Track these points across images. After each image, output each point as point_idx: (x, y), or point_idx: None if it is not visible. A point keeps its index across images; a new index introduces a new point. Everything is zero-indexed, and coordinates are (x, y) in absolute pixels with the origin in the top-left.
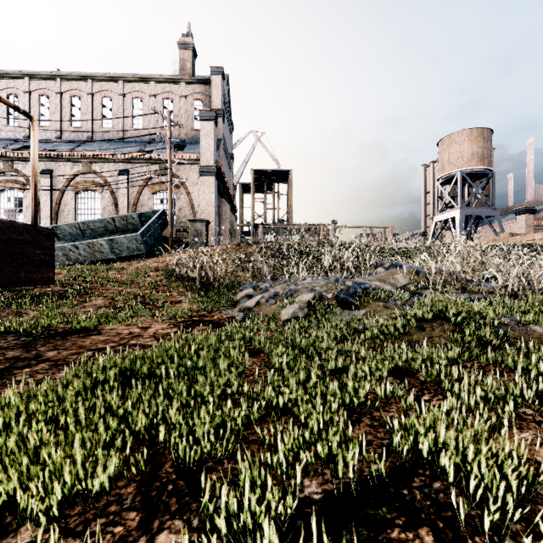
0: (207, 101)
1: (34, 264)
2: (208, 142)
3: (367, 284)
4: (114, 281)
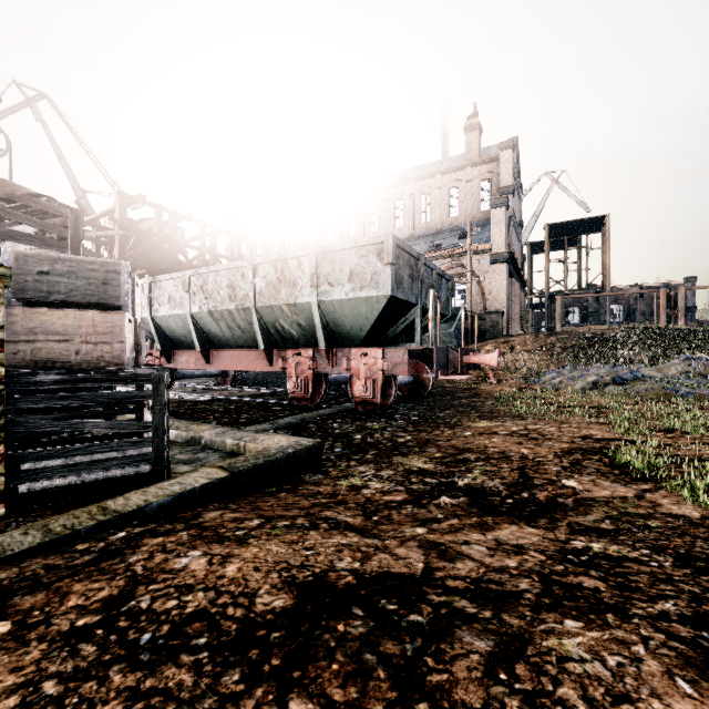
0: (494, 179)
1: None
2: (499, 229)
3: (638, 372)
4: None
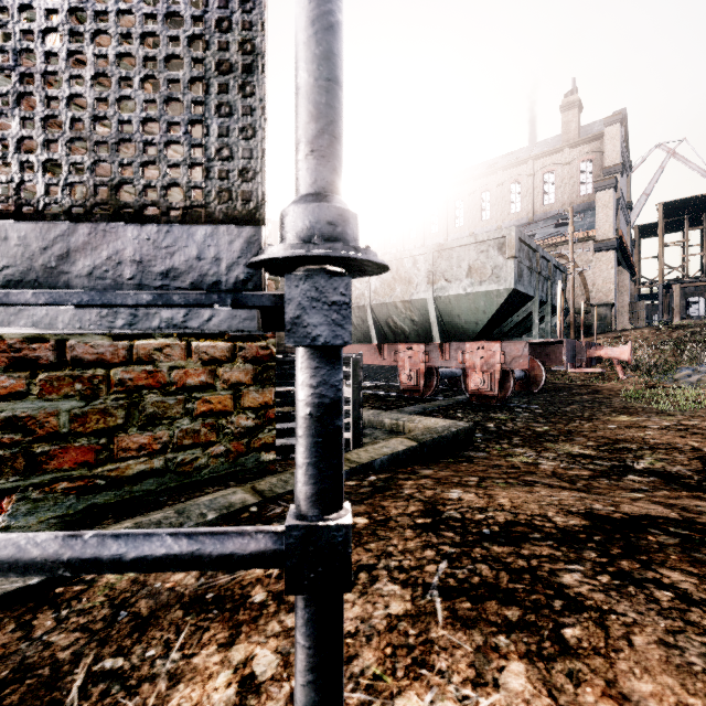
0: (598, 158)
1: None
2: (605, 213)
3: None
4: None
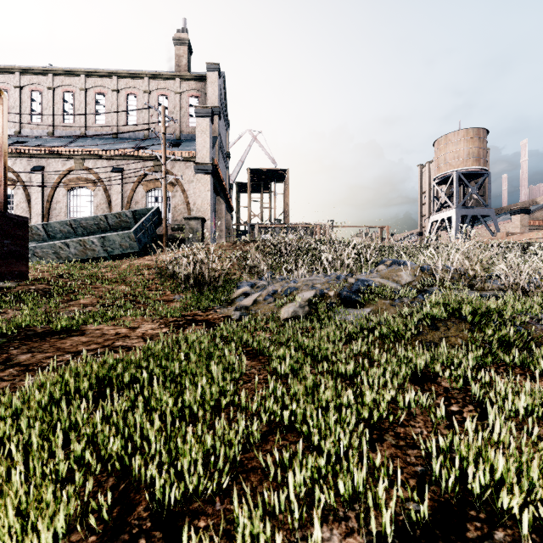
0: (203, 98)
1: (1, 255)
2: (204, 139)
3: (371, 281)
4: (103, 279)
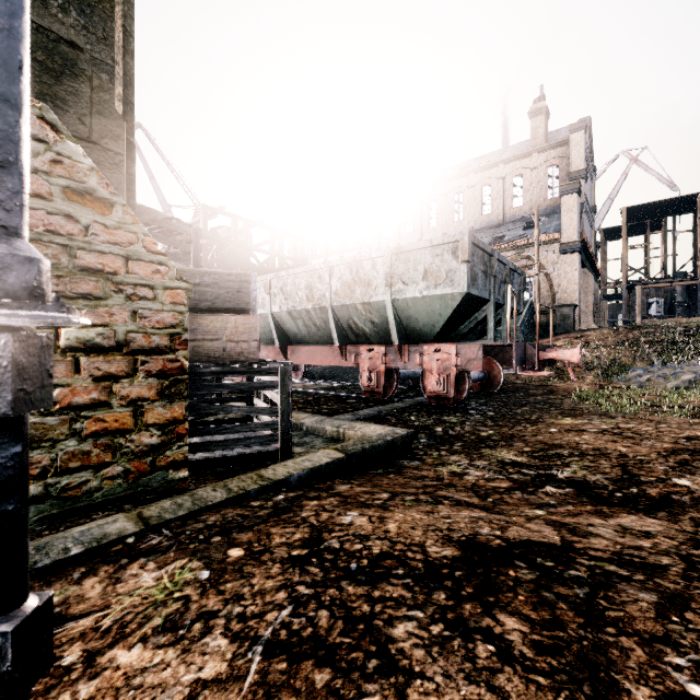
0: (564, 164)
1: None
2: (569, 217)
3: None
4: None
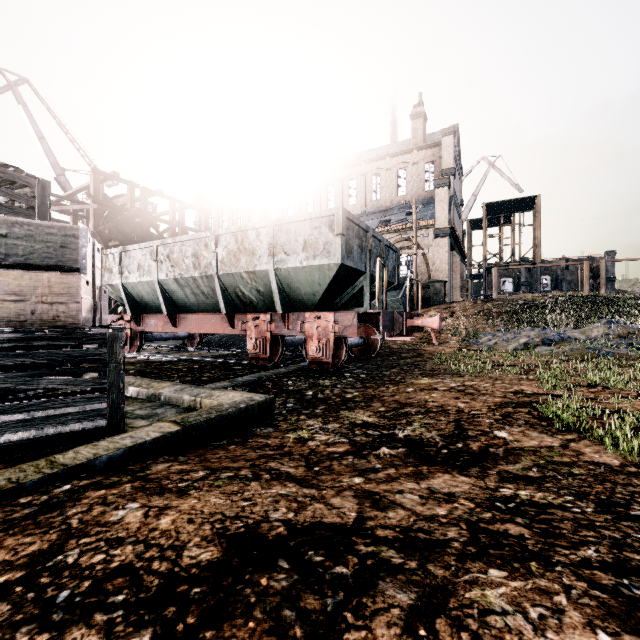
0: (438, 162)
1: None
2: (441, 206)
3: (564, 334)
4: None
